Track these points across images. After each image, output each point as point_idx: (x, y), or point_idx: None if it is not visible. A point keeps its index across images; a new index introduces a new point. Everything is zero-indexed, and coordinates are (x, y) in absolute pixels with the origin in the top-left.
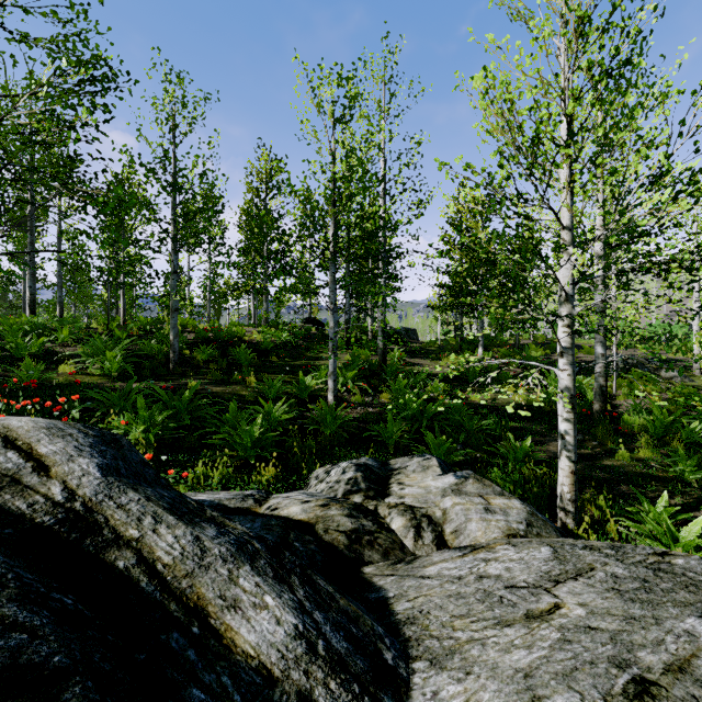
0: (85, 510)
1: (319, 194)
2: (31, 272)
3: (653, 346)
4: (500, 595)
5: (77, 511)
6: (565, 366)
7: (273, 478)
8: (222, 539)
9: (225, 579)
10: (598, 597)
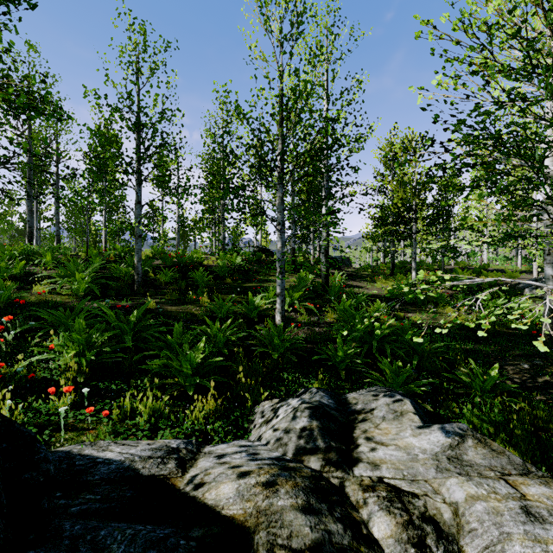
0: None
1: (267, 112)
2: (29, 209)
3: None
4: None
5: None
6: None
7: (212, 414)
8: None
9: None
10: None
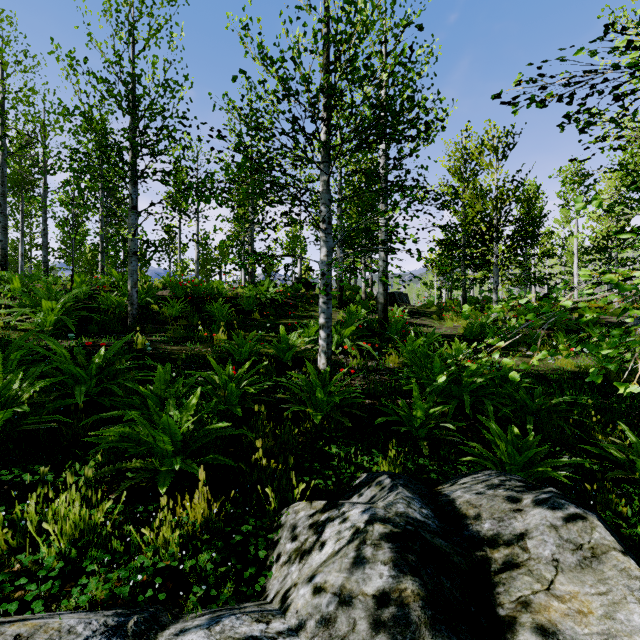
0: None
1: (305, 49)
2: (2, 225)
3: None
4: None
5: None
6: None
7: (200, 531)
8: None
9: None
10: None
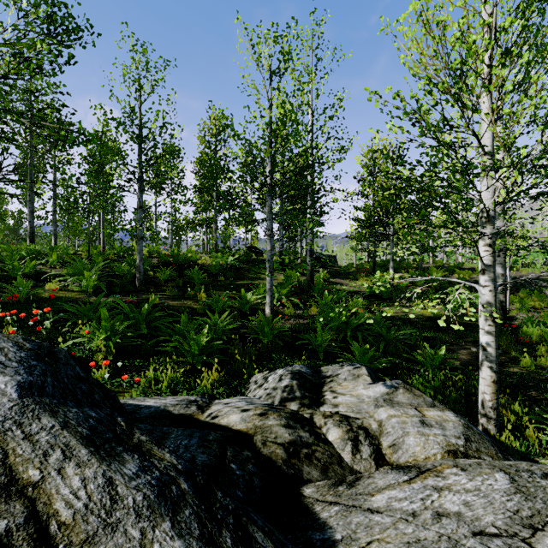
0: None
1: (258, 136)
2: (30, 210)
3: (534, 268)
4: (470, 546)
5: None
6: (487, 283)
7: (217, 383)
8: (141, 478)
9: (134, 546)
10: None
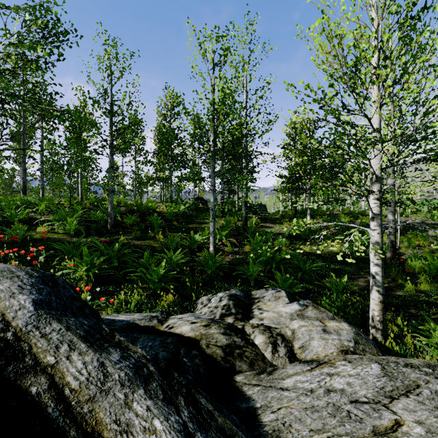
0: (14, 339)
1: (204, 113)
2: (23, 168)
3: (421, 215)
4: (347, 409)
5: (7, 340)
6: (375, 227)
7: (172, 303)
8: (123, 363)
9: (121, 403)
10: (430, 415)
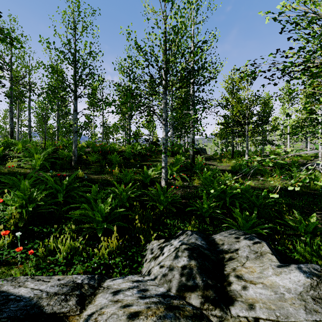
0: None
1: (155, 44)
2: (10, 117)
3: None
4: None
5: None
6: None
7: (115, 251)
8: None
9: None
10: None
